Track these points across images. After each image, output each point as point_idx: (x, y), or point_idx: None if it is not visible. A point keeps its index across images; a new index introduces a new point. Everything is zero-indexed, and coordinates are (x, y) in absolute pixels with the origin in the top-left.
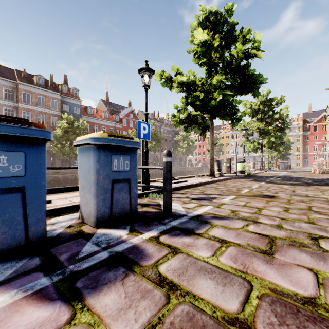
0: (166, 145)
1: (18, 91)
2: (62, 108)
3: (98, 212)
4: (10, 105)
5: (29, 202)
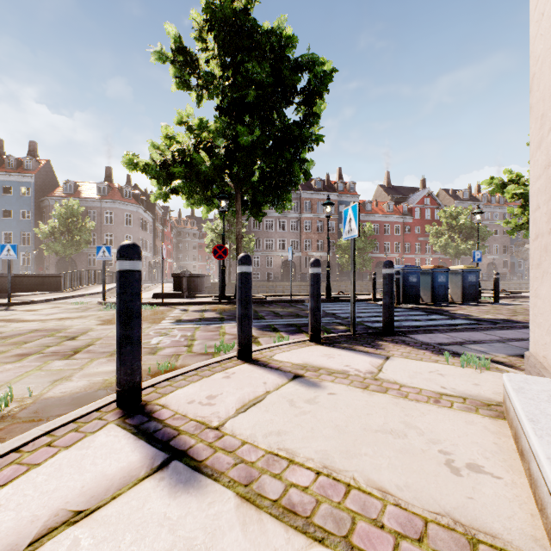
0: (495, 241)
1: (301, 201)
2: (338, 210)
3: (463, 296)
4: (295, 217)
5: (446, 289)
